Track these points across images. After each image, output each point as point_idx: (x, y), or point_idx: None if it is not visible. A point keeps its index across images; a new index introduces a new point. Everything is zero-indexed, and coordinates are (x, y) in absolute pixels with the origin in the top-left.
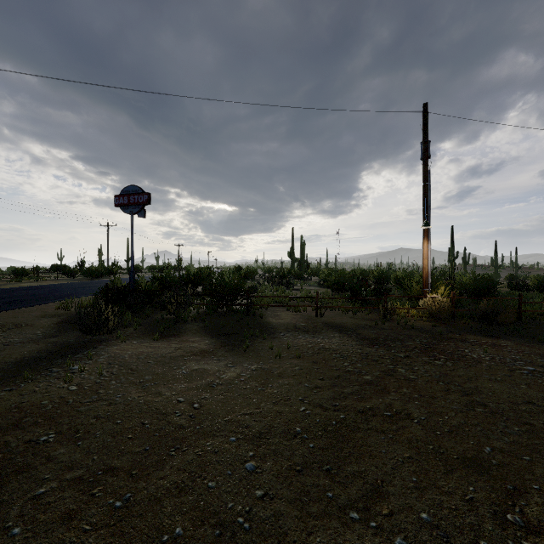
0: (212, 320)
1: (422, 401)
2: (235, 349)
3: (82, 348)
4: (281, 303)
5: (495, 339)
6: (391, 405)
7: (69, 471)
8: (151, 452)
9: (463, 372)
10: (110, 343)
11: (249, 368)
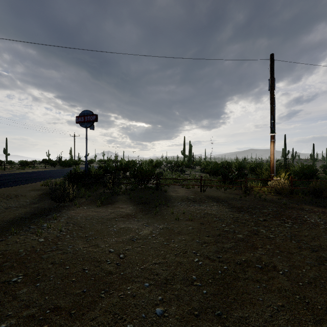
0: (134, 194)
1: (282, 256)
2: (148, 213)
3: (52, 211)
4: (178, 183)
5: (324, 208)
6: (260, 258)
7: (26, 309)
8: (87, 294)
9: (307, 233)
10: (70, 208)
11: (158, 227)
